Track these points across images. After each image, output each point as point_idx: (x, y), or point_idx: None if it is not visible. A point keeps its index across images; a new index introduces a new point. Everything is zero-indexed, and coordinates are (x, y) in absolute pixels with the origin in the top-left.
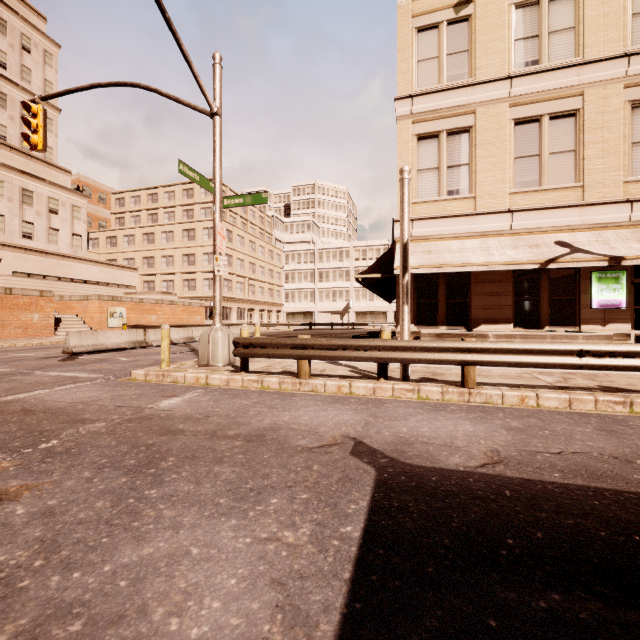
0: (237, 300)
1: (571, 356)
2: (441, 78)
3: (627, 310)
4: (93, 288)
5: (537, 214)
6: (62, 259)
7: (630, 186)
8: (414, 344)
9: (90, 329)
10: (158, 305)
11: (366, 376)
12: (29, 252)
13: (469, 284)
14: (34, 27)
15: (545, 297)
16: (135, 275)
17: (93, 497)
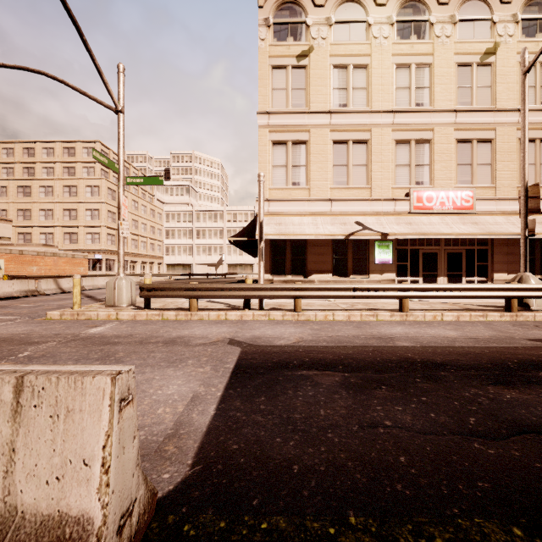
0: None
1: (350, 291)
2: (288, 104)
3: (393, 265)
4: None
5: (346, 203)
6: None
7: (395, 190)
8: (266, 286)
9: None
10: (39, 257)
11: (236, 308)
12: None
13: (306, 247)
14: None
15: (350, 256)
16: (9, 227)
17: None
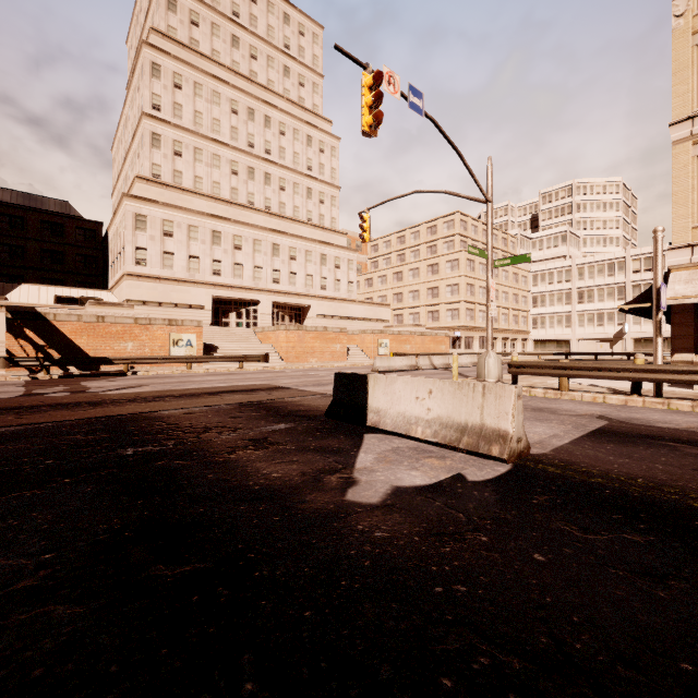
0: (479, 329)
1: None
2: None
3: None
4: (360, 323)
5: None
6: (342, 302)
7: None
8: (664, 368)
9: (366, 356)
10: (411, 336)
11: (621, 393)
12: (324, 299)
13: None
14: (326, 132)
15: None
16: (388, 310)
17: None
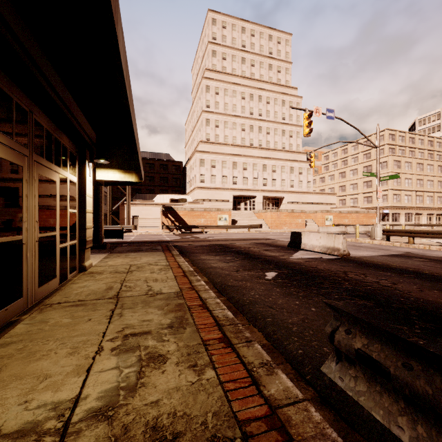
0: (404, 208)
1: None
2: None
3: None
4: (315, 206)
5: None
6: (303, 194)
7: None
8: None
9: (317, 226)
10: (348, 214)
11: None
12: (292, 193)
13: None
14: (293, 96)
15: None
16: (335, 197)
17: (350, 249)
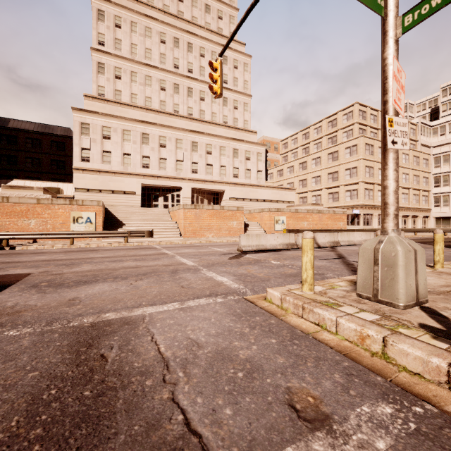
0: (378, 207)
1: None
2: None
3: None
4: (268, 204)
5: None
6: (252, 187)
7: None
8: None
9: (264, 231)
10: (308, 214)
11: None
12: (236, 185)
13: None
14: (239, 52)
15: None
16: (293, 193)
17: None
